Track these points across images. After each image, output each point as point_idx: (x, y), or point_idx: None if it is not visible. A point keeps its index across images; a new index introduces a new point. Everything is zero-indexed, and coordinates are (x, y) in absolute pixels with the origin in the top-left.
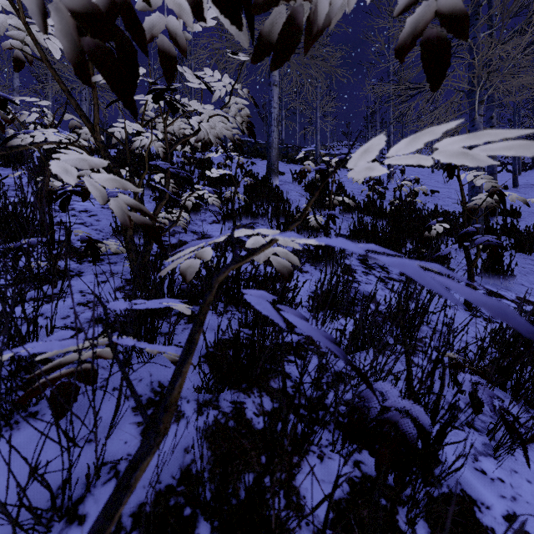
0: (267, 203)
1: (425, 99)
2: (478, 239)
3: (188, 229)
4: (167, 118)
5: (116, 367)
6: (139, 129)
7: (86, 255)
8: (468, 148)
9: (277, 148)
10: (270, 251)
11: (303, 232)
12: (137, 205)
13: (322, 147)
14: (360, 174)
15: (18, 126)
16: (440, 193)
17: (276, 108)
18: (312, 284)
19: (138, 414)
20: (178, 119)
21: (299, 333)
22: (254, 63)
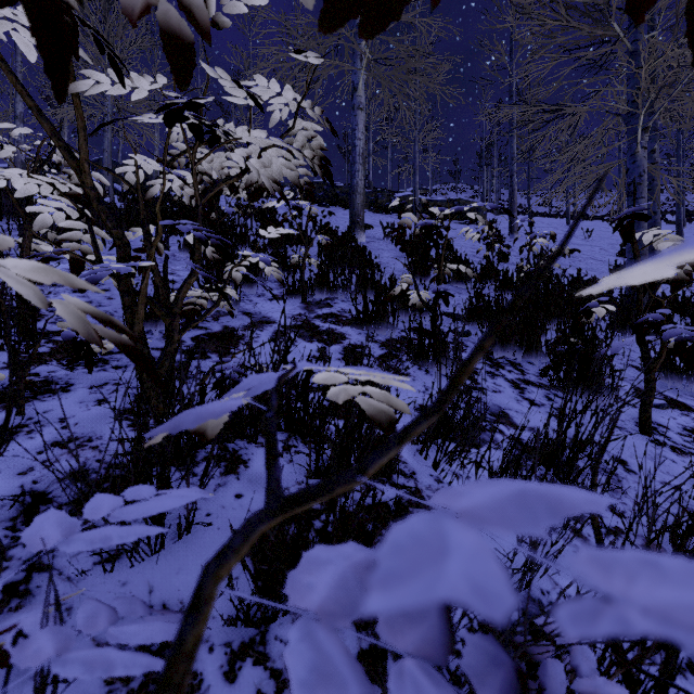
0: (350, 270)
1: (566, 126)
2: (666, 331)
3: (238, 308)
4: (195, 152)
5: (91, 576)
6: (158, 169)
7: (80, 357)
8: (626, 194)
9: (363, 194)
10: (357, 389)
11: (400, 311)
12: (102, 313)
13: (421, 191)
14: (601, 286)
15: (22, 165)
16: (581, 253)
17: (362, 139)
18: (416, 394)
19: (116, 689)
20: (222, 154)
21: (400, 484)
22: (325, 32)
